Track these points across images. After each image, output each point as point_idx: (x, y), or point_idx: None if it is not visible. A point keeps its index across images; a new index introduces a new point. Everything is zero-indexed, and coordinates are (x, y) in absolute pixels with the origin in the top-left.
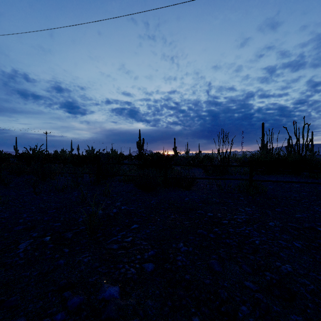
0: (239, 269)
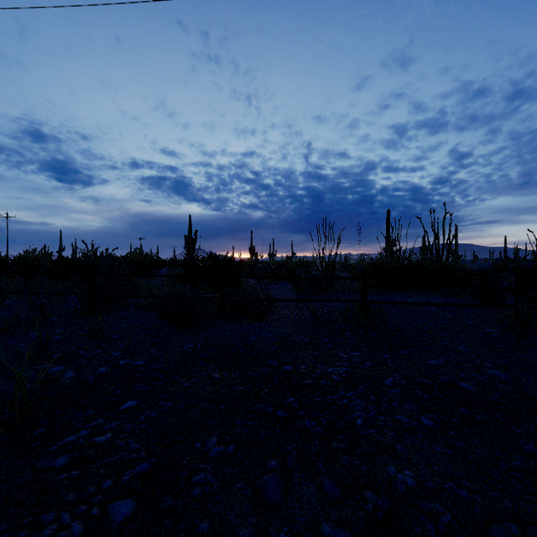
0: (318, 491)
